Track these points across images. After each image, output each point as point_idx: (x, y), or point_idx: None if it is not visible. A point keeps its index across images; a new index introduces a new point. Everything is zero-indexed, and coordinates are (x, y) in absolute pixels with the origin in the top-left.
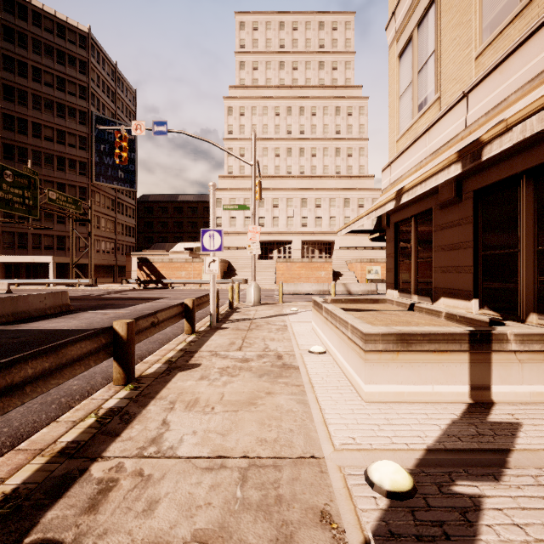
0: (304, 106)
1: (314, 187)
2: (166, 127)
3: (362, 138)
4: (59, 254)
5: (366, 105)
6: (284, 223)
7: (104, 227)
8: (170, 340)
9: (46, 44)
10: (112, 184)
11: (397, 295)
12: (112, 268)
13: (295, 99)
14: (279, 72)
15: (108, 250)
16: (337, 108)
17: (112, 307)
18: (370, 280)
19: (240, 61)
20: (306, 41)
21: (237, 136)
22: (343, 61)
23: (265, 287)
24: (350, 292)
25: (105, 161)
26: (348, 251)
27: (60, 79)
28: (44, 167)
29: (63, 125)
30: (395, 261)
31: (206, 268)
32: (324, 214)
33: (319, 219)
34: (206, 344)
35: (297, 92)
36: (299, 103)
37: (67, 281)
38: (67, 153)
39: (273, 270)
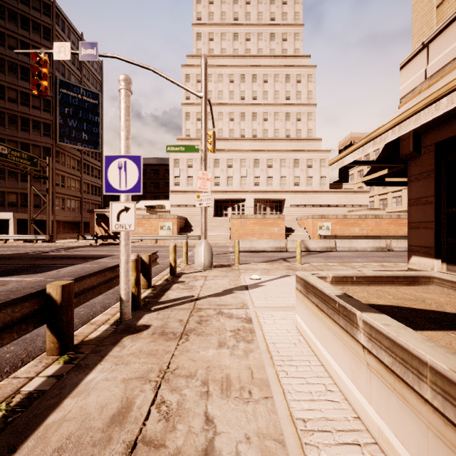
0: (257, 74)
1: (266, 149)
2: (95, 50)
3: (310, 103)
4: (23, 211)
5: (314, 73)
6: (238, 183)
7: (69, 186)
8: (26, 361)
9: (9, 9)
10: (76, 145)
11: (440, 267)
12: (78, 224)
13: (248, 67)
14: (233, 43)
15: (73, 207)
16: (287, 75)
17: (32, 270)
18: (322, 235)
19: (197, 32)
20: (258, 14)
21: (194, 101)
22: (293, 33)
23: (220, 243)
24: (308, 249)
25: (69, 124)
26: (297, 208)
27: (24, 43)
28: (8, 127)
29: (27, 87)
30: (437, 209)
31: (114, 221)
32: (275, 174)
33: (270, 179)
34: (49, 422)
35: (250, 61)
36: (252, 71)
37: (24, 237)
38: (31, 114)
39: (227, 226)
